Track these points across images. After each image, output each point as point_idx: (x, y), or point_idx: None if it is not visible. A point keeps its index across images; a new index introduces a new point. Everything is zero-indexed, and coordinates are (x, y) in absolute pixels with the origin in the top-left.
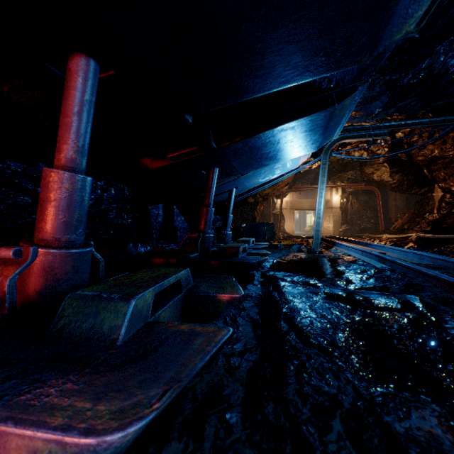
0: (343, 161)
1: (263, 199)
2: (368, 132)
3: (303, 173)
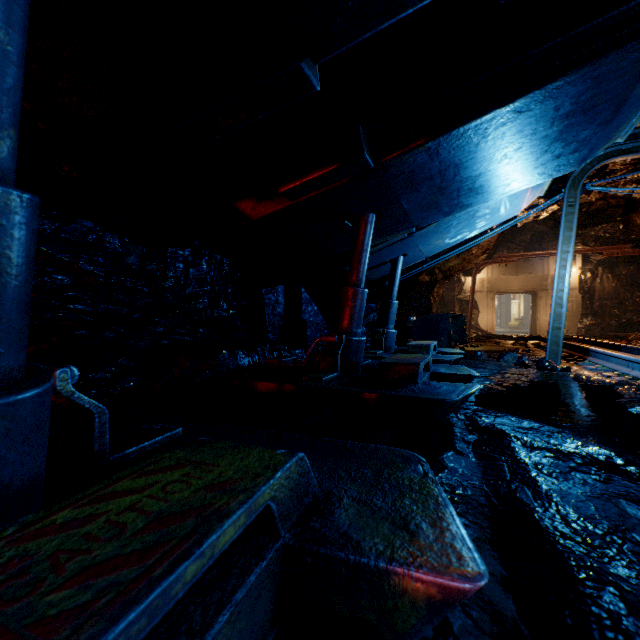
0: (589, 207)
1: (444, 277)
2: None
3: (512, 233)
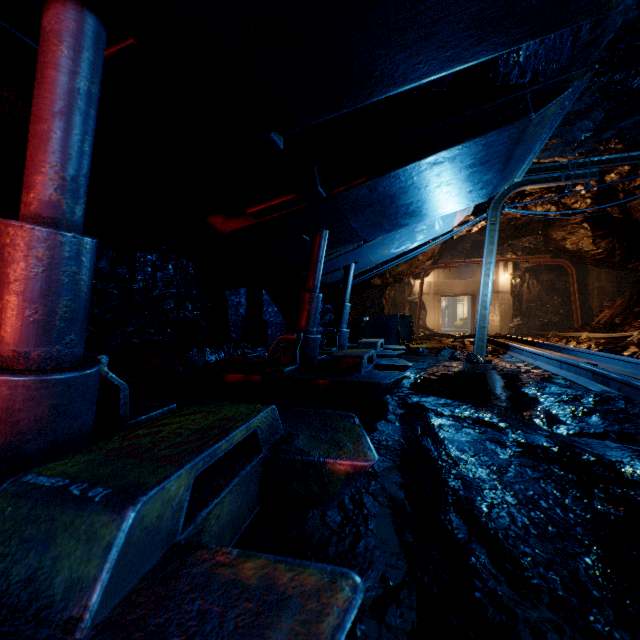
0: (517, 221)
1: (395, 280)
2: (565, 172)
3: (455, 241)
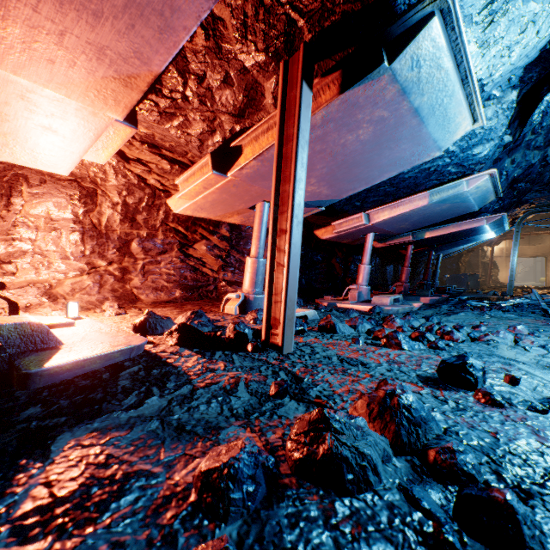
0: None
1: (467, 252)
2: None
3: None
